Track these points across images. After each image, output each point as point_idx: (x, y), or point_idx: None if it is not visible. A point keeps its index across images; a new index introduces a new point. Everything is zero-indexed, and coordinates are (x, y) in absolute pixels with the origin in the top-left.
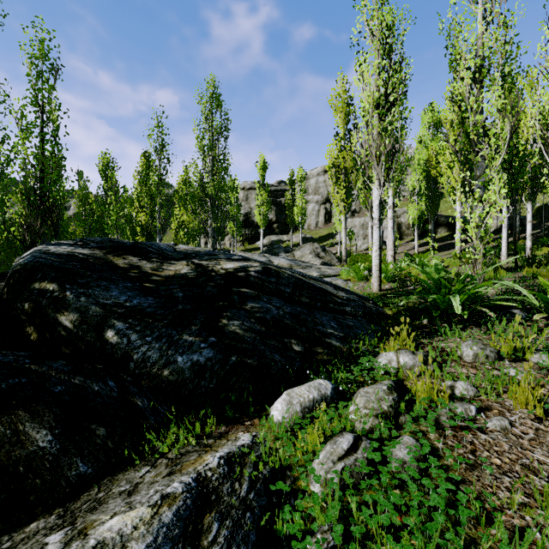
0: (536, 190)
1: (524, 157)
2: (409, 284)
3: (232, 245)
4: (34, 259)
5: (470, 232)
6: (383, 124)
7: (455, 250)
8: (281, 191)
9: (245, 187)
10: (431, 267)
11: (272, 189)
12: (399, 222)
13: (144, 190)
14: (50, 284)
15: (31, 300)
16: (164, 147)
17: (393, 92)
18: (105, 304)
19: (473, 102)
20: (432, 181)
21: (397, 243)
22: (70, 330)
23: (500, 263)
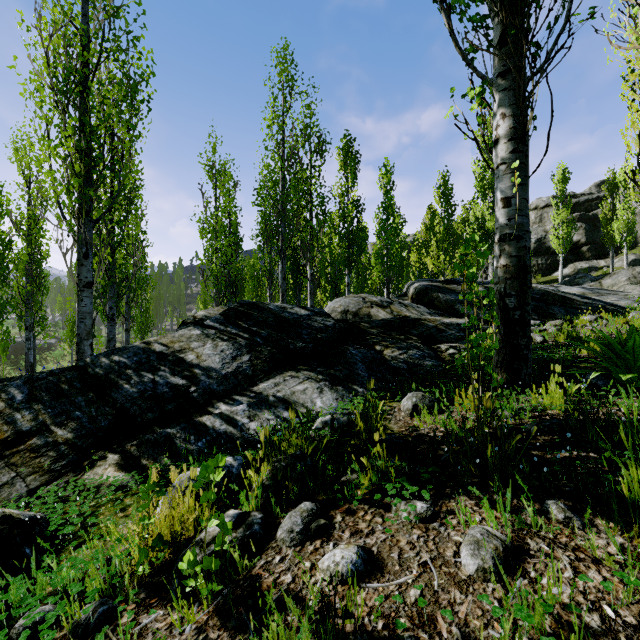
0: None
1: None
2: None
3: None
4: (425, 286)
5: None
6: None
7: None
8: (598, 200)
9: (538, 206)
10: None
11: (581, 199)
12: None
13: (432, 239)
14: (433, 293)
15: (428, 299)
16: (448, 201)
17: None
18: (452, 299)
19: None
20: None
21: None
22: (442, 307)
23: None
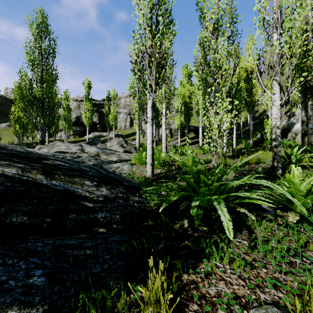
0: (238, 112)
1: (237, 90)
2: (174, 169)
3: (65, 137)
4: None
5: (214, 131)
6: (154, 40)
7: (198, 144)
8: (103, 105)
9: (78, 99)
10: (187, 155)
11: (97, 102)
12: (170, 128)
13: None
14: None
15: None
16: None
17: (161, 15)
18: None
19: (214, 44)
20: (187, 105)
21: (169, 139)
22: None
23: (248, 158)
